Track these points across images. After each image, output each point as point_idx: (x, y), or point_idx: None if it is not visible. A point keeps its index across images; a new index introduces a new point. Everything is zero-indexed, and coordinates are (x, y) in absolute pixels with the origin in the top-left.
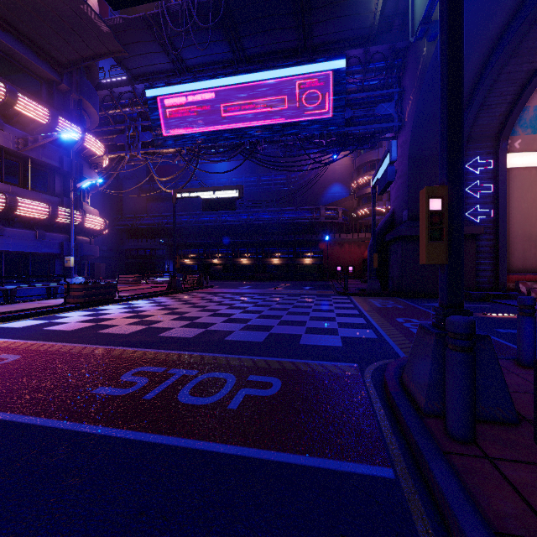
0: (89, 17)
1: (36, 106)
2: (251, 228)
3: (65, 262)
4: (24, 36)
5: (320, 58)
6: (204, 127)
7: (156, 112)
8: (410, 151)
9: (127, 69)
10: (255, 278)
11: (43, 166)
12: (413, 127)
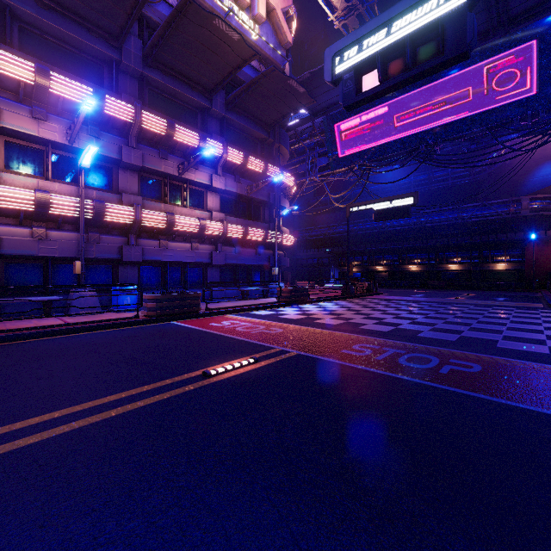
0: (292, 87)
1: (257, 162)
2: (421, 232)
3: (272, 271)
4: (250, 114)
5: (521, 29)
6: (376, 142)
7: (331, 138)
8: None
9: (309, 109)
10: (427, 286)
11: (258, 202)
12: None
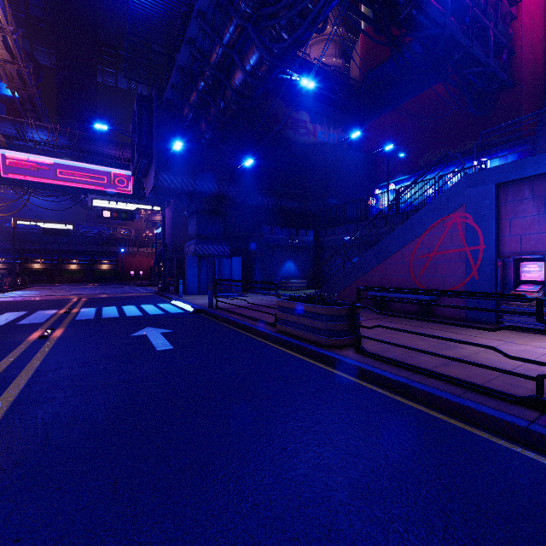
0: None
1: None
2: (44, 236)
3: None
4: None
5: (128, 165)
6: (41, 179)
7: None
8: (173, 220)
9: None
10: (54, 281)
11: None
12: (174, 210)
